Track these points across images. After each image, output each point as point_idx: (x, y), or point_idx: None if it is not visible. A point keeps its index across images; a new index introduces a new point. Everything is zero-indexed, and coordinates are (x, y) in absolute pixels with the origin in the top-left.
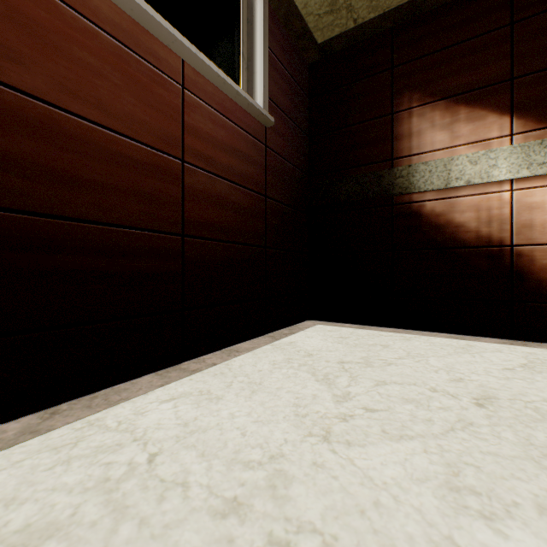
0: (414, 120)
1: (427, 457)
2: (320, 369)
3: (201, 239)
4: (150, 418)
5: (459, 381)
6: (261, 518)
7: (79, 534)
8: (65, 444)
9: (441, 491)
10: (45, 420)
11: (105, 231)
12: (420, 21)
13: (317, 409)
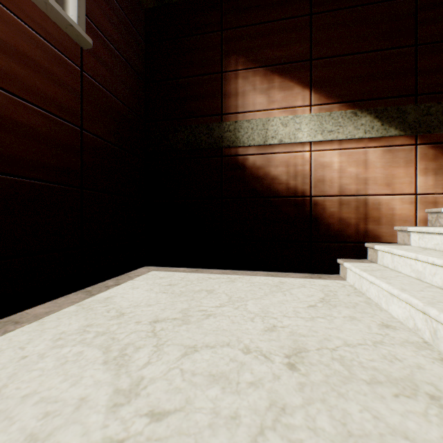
0: (240, 82)
1: None
2: (122, 338)
3: None
4: None
5: (273, 330)
6: None
7: None
8: None
9: None
10: None
11: None
12: None
13: (65, 441)
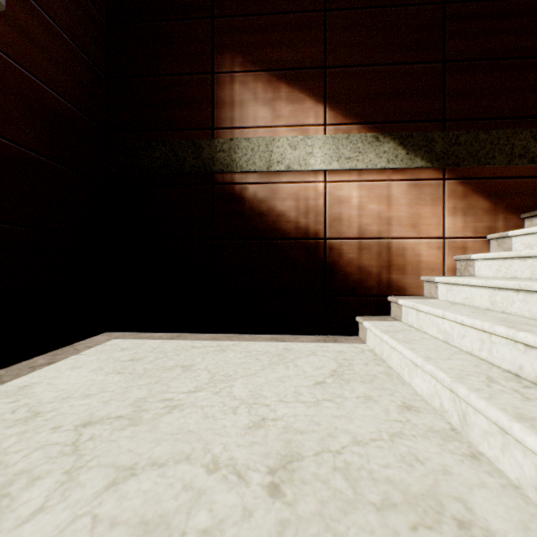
0: (237, 88)
1: None
2: (14, 462)
3: None
4: None
5: (260, 427)
6: None
7: None
8: None
9: None
10: None
11: None
12: None
13: None
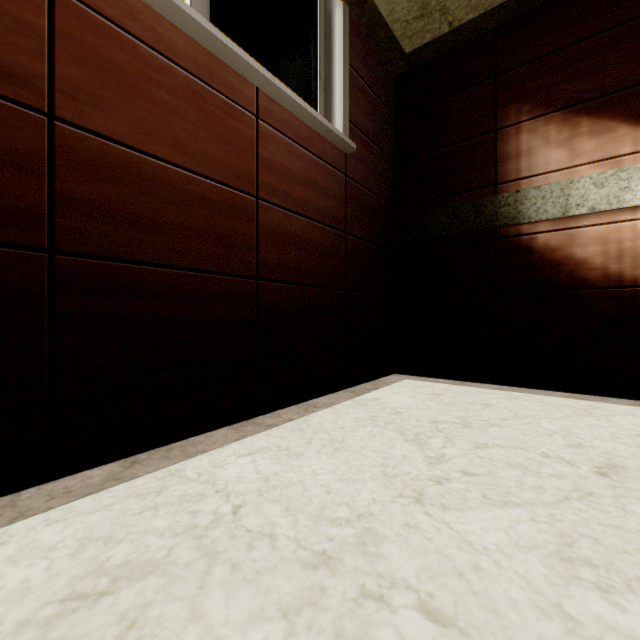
0: (524, 137)
1: (535, 526)
2: (410, 428)
3: (276, 283)
4: (230, 471)
5: (577, 447)
6: (352, 572)
7: (176, 572)
8: (149, 491)
9: (550, 560)
10: (127, 468)
11: (180, 275)
12: (531, 18)
13: (408, 470)
